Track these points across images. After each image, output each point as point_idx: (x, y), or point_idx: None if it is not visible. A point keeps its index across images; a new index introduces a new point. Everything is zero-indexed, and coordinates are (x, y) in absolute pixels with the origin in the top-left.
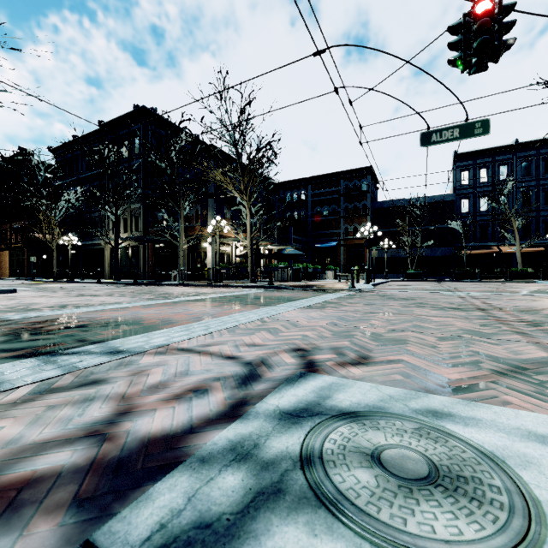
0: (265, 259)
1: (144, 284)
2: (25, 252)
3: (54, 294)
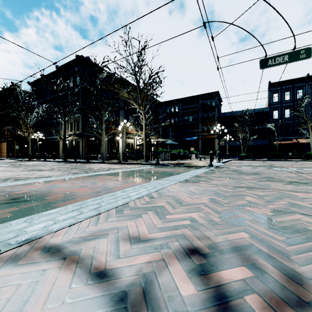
0: (154, 147)
1: (80, 162)
2: (15, 143)
3: (16, 169)
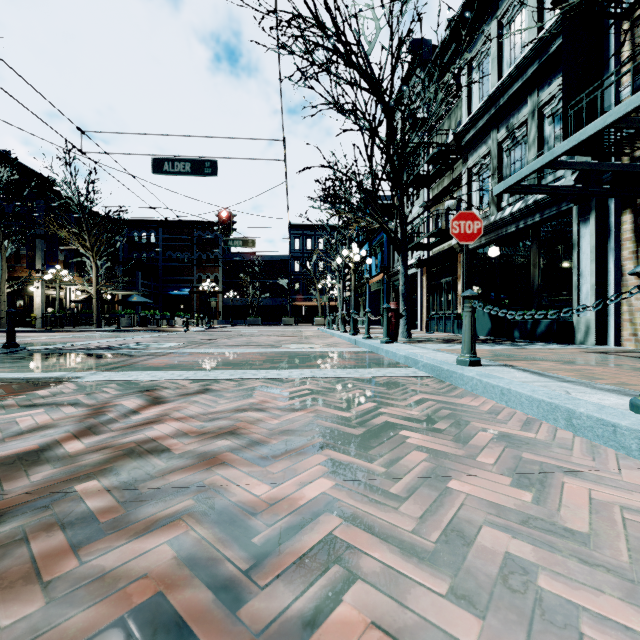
0: (106, 305)
1: None
2: None
3: None
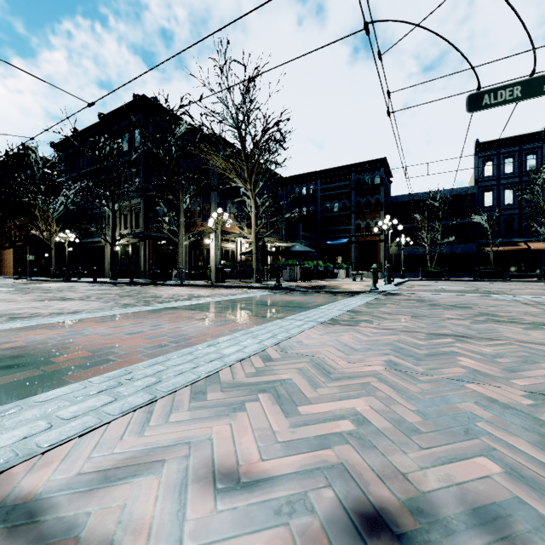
0: (271, 257)
1: (140, 284)
2: (28, 250)
3: (22, 296)
